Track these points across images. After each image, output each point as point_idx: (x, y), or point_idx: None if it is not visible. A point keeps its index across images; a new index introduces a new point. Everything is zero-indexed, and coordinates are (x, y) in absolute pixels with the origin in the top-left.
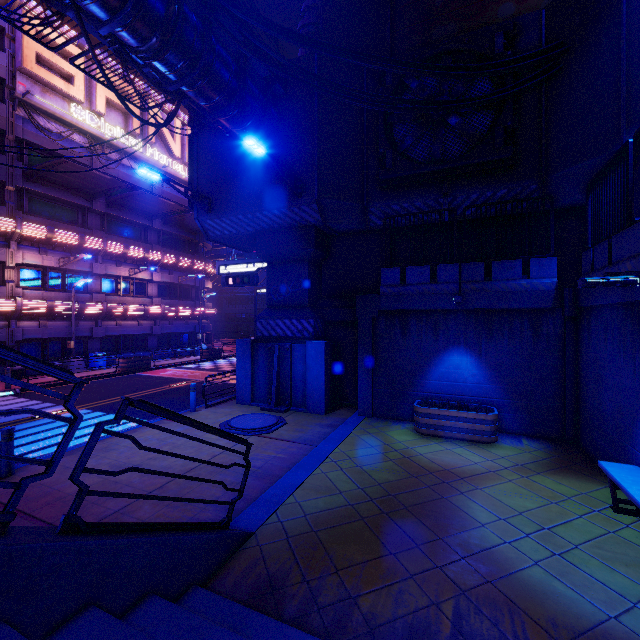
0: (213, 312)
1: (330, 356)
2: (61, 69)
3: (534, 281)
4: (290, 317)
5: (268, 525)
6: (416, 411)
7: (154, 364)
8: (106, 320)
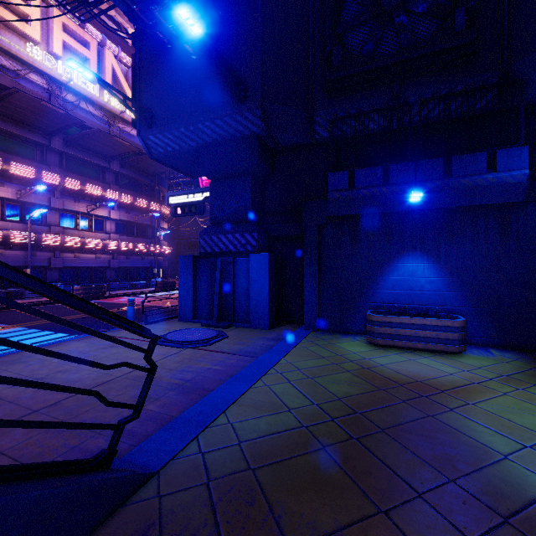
0: (168, 250)
1: (274, 270)
2: (16, 8)
3: (502, 174)
4: (233, 231)
5: (181, 459)
6: (370, 320)
7: (109, 293)
8: (64, 252)
